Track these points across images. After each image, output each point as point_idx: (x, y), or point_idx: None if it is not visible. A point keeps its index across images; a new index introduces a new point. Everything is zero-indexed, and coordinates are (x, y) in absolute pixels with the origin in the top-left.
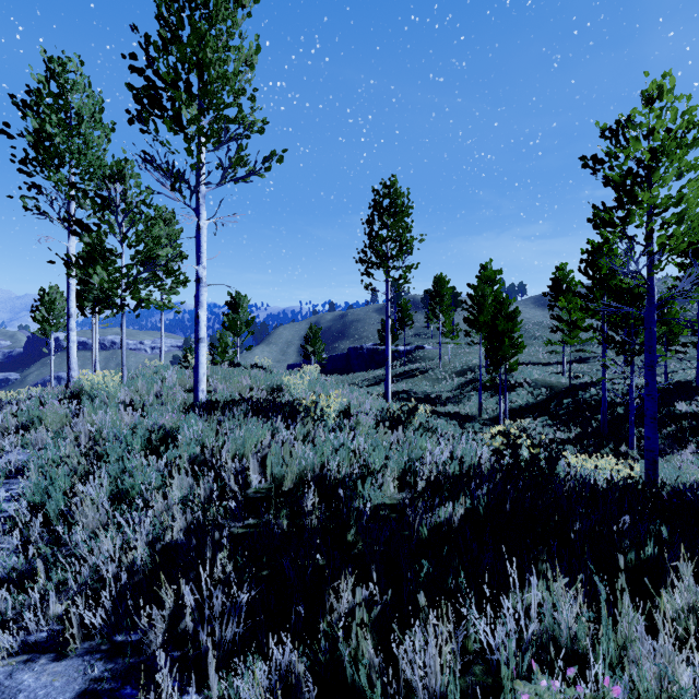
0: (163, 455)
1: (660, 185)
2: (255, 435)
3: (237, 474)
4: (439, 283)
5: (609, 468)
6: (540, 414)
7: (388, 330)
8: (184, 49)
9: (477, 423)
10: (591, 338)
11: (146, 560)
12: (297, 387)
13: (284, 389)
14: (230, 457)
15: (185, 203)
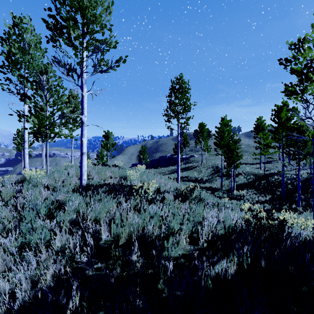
0: (54, 219)
1: None
2: (106, 207)
3: (95, 231)
4: (201, 126)
5: (300, 222)
6: (250, 188)
7: (178, 148)
8: (73, 1)
9: (220, 192)
10: (275, 151)
11: (27, 299)
12: (134, 176)
13: (127, 177)
14: (92, 220)
15: (75, 83)
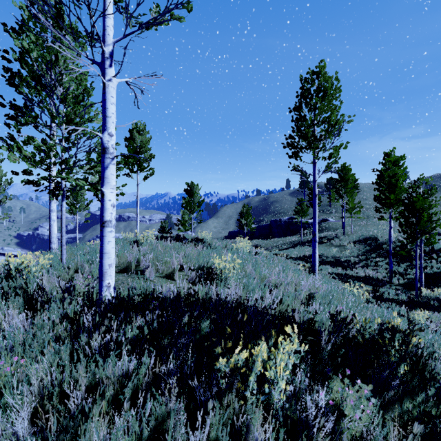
0: None
1: None
2: None
3: None
4: (344, 170)
5: None
6: None
7: (315, 208)
8: None
9: (391, 289)
10: None
11: None
12: (227, 271)
13: (214, 270)
14: None
15: (87, 57)
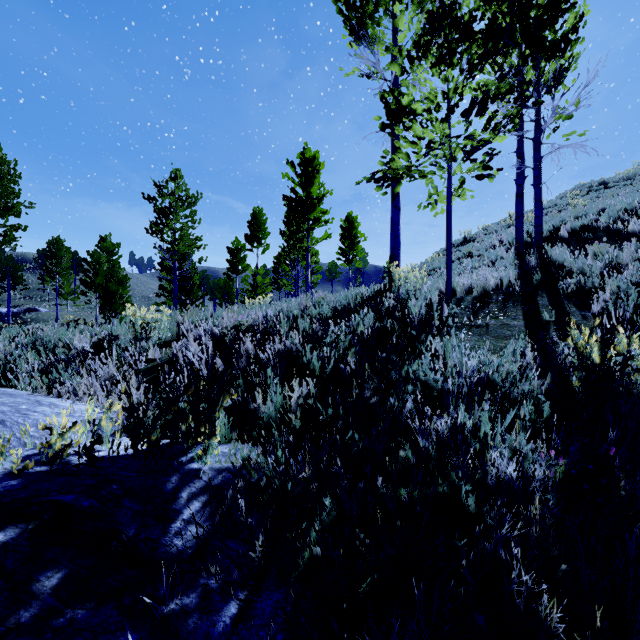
0: None
1: (176, 220)
2: None
3: None
4: (56, 245)
5: None
6: None
7: None
8: None
9: None
10: None
11: None
12: None
13: None
14: None
15: None
